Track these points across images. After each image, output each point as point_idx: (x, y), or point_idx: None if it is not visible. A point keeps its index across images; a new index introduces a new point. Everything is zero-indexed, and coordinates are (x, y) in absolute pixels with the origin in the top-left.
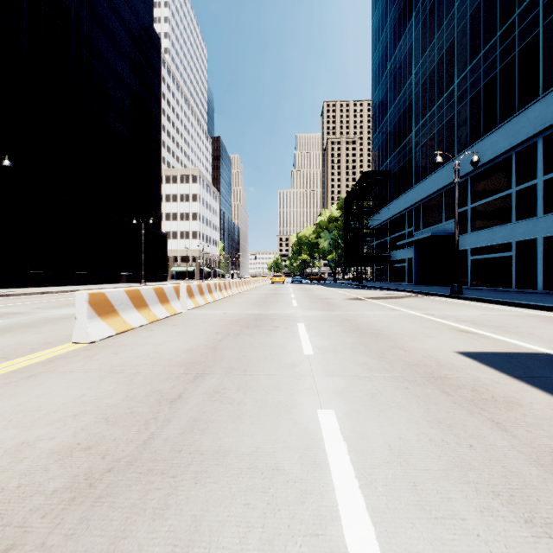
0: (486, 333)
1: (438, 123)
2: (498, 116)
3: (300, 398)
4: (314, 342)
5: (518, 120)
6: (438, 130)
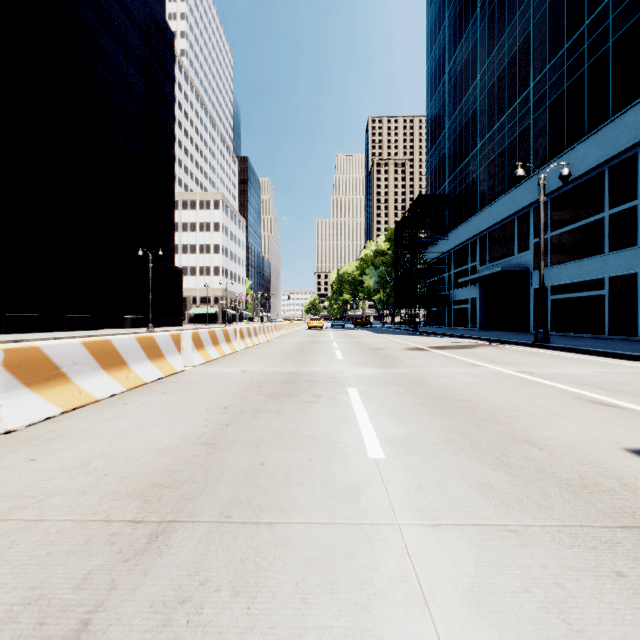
0: (636, 406)
1: (509, 136)
2: (586, 123)
3: (388, 631)
4: (381, 428)
5: (613, 127)
6: (509, 143)
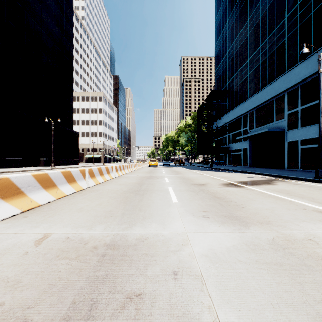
0: None
1: (269, 50)
2: None
3: None
4: None
5: None
6: (269, 55)
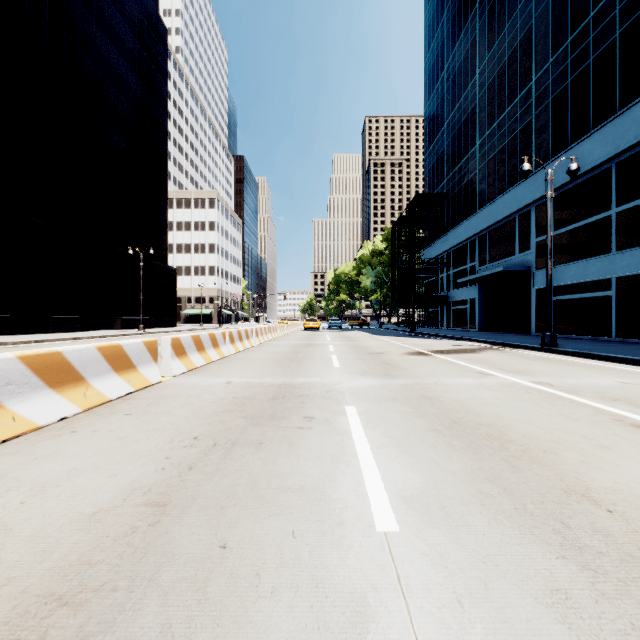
0: None
1: (510, 132)
2: (591, 118)
3: None
4: (389, 473)
5: (620, 121)
6: (510, 140)
